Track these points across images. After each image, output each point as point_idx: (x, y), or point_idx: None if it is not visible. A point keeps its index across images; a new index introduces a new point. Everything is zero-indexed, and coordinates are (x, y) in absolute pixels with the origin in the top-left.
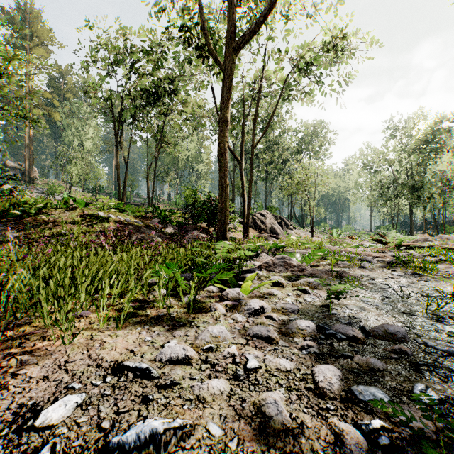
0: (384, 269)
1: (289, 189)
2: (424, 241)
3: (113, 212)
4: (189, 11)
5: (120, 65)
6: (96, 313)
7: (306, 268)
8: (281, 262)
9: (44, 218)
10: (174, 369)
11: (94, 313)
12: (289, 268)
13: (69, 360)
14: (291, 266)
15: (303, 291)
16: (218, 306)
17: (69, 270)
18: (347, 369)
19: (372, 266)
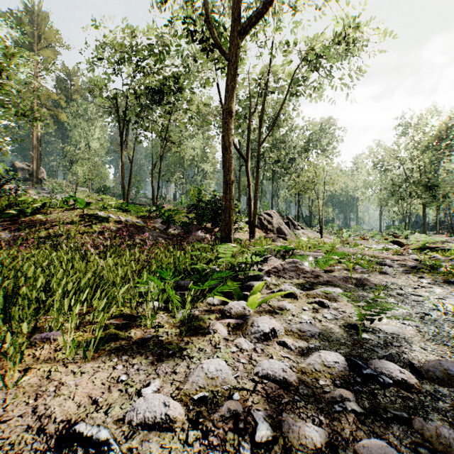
0: (409, 275)
1: (297, 188)
2: (443, 242)
3: (114, 212)
4: (193, 2)
5: (124, 63)
6: (68, 334)
7: (321, 274)
8: (292, 267)
9: (42, 218)
10: (147, 439)
11: (66, 334)
12: (301, 274)
13: (3, 418)
14: (304, 272)
15: (321, 305)
16: (219, 327)
17: (38, 280)
18: (408, 447)
19: (394, 271)
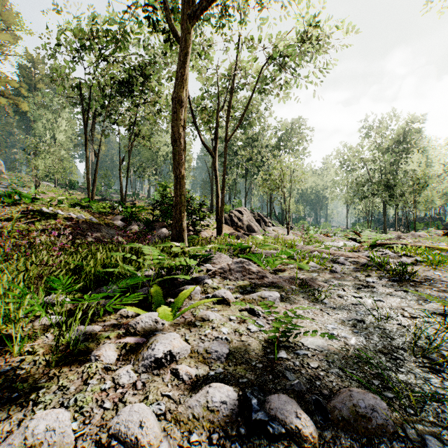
0: (357, 273)
1: (265, 185)
2: (398, 239)
3: (65, 208)
4: None
5: (88, 52)
6: None
7: (267, 275)
8: (238, 268)
9: None
10: None
11: None
12: (247, 275)
13: None
14: (250, 272)
15: (252, 313)
16: (105, 351)
17: None
18: None
19: (344, 269)
